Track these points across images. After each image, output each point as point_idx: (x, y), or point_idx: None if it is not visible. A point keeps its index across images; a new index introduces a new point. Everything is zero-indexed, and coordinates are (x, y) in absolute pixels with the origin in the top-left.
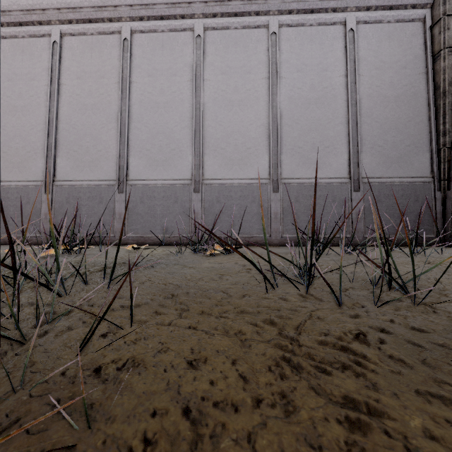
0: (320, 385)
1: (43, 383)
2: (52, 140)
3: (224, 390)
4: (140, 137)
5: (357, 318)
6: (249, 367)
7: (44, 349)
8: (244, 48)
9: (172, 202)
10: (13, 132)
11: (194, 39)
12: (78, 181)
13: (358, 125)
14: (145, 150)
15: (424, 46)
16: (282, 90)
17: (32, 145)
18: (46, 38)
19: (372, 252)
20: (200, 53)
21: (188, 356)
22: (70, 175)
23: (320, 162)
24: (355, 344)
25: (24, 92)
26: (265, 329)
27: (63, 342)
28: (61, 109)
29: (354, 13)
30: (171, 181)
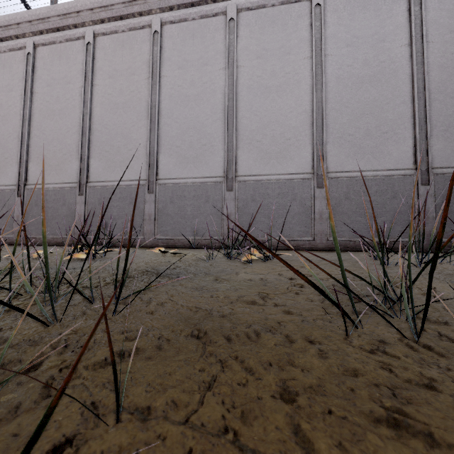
0: None
1: None
2: (86, 141)
3: None
4: (170, 133)
5: None
6: None
7: None
8: (283, 26)
9: (203, 201)
10: (51, 136)
11: (227, 23)
12: (109, 182)
13: (427, 103)
14: (175, 146)
15: None
16: (327, 70)
17: (67, 148)
18: (81, 40)
19: None
20: (233, 37)
21: None
22: (102, 176)
23: (376, 151)
24: None
25: (61, 95)
26: None
27: None
28: (94, 109)
29: None
30: (202, 179)
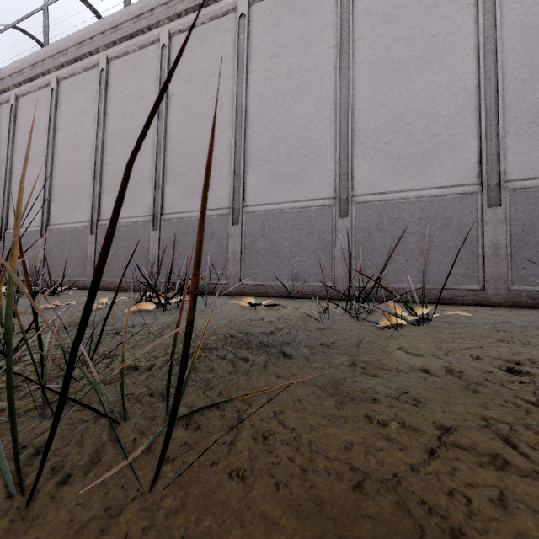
0: None
1: None
2: (160, 165)
3: None
4: (261, 145)
5: None
6: None
7: None
8: None
9: (305, 233)
10: (124, 162)
11: None
12: (186, 213)
13: None
14: (267, 161)
15: None
16: (505, 18)
17: (141, 175)
18: (156, 45)
19: None
20: (348, 0)
21: None
22: (178, 206)
23: None
24: None
25: (134, 114)
26: None
27: None
28: (170, 125)
29: None
30: (303, 203)
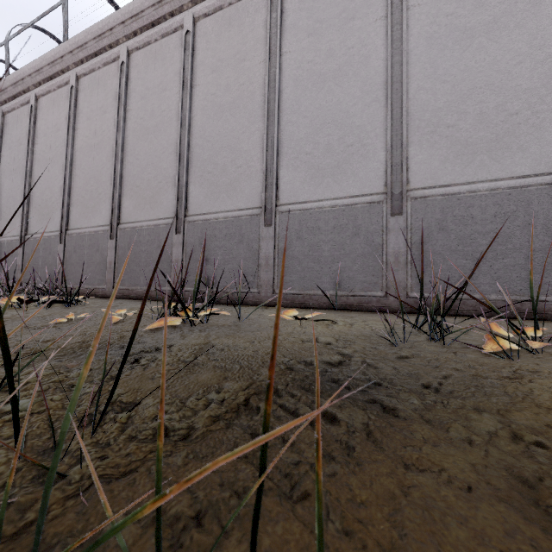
0: None
1: None
2: (184, 162)
3: None
4: (296, 135)
5: None
6: None
7: None
8: None
9: (349, 235)
10: (146, 160)
11: None
12: (212, 214)
13: None
14: (304, 154)
15: None
16: None
17: (163, 173)
18: (179, 32)
19: None
20: None
21: None
22: (203, 206)
23: None
24: None
25: (156, 108)
26: None
27: None
28: (194, 119)
29: None
30: (347, 200)
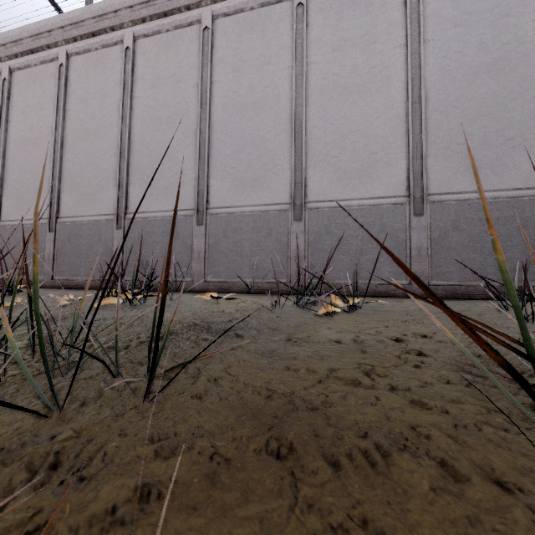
0: None
1: None
2: (124, 165)
3: None
4: (224, 151)
5: None
6: None
7: None
8: (367, 8)
9: (264, 235)
10: (86, 160)
11: (294, 10)
12: (151, 213)
13: None
14: (230, 167)
15: None
16: (428, 60)
17: (104, 173)
18: (119, 46)
19: None
20: (302, 27)
21: None
22: (143, 206)
23: (497, 164)
24: None
25: (97, 112)
26: None
27: None
28: (134, 127)
29: None
30: (262, 207)
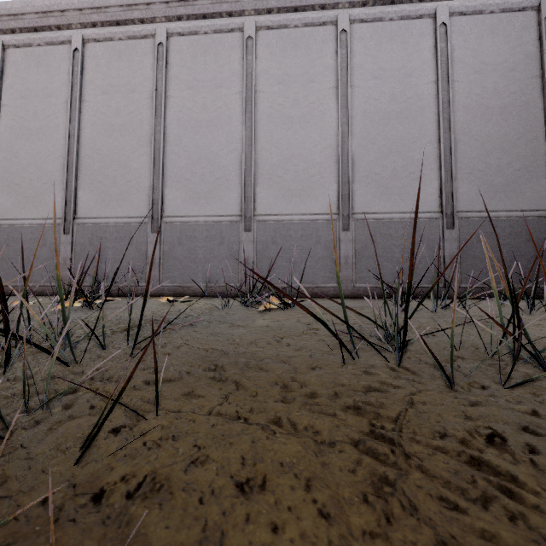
0: (456, 539)
1: (9, 520)
2: (73, 168)
3: (296, 544)
4: (178, 164)
5: (481, 406)
6: (333, 495)
7: (27, 455)
8: (306, 51)
9: (217, 243)
10: (27, 160)
11: (244, 42)
12: (103, 219)
13: (452, 144)
14: (184, 179)
15: (538, 42)
16: (354, 103)
17: (49, 176)
18: (66, 46)
19: (473, 307)
20: (252, 58)
21: (236, 472)
22: (94, 211)
23: (403, 192)
24: (491, 453)
25: (40, 111)
26: (349, 423)
27: (56, 441)
28: (84, 131)
29: (447, 3)
30: (215, 218)
